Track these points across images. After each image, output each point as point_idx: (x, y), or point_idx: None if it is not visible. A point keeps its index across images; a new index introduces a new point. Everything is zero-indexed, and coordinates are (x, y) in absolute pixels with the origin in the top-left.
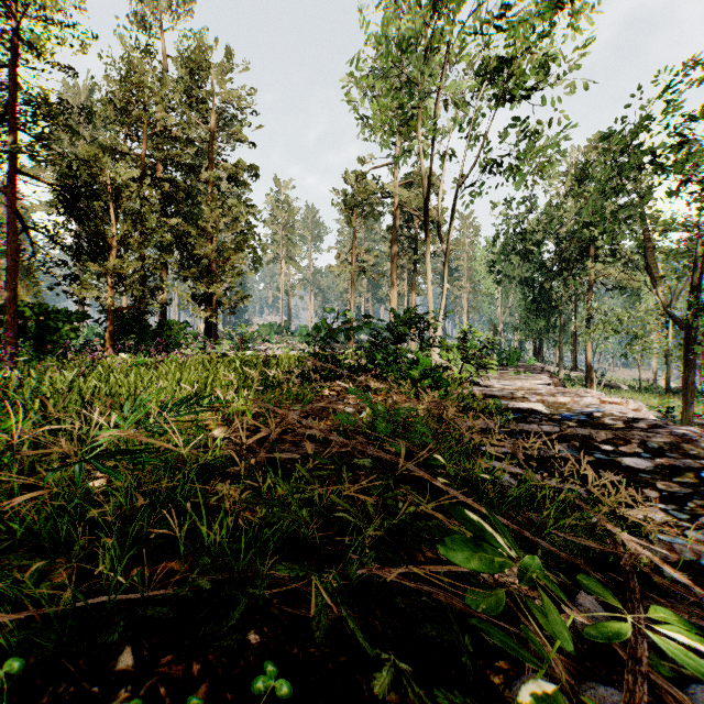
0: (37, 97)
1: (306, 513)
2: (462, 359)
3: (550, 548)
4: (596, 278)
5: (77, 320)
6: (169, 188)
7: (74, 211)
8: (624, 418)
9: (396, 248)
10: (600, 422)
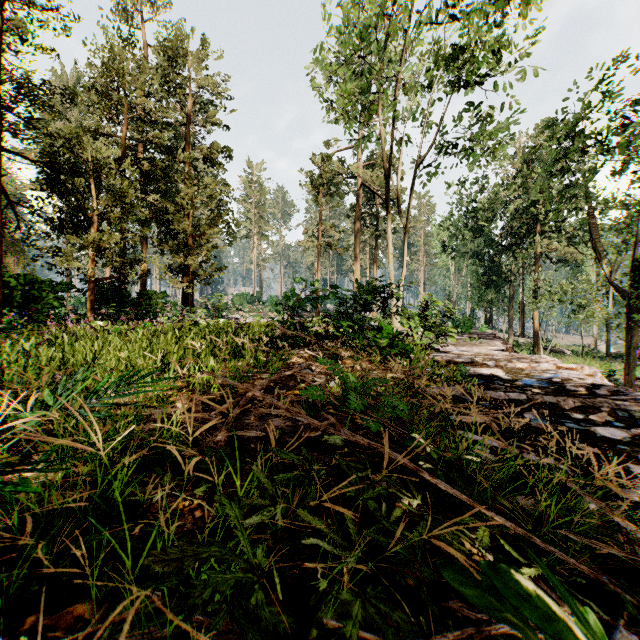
0: (21, 78)
1: (262, 552)
2: (422, 326)
3: (567, 560)
4: (543, 252)
5: (62, 290)
6: (148, 167)
7: (56, 187)
8: (584, 384)
9: (359, 224)
10: (561, 389)
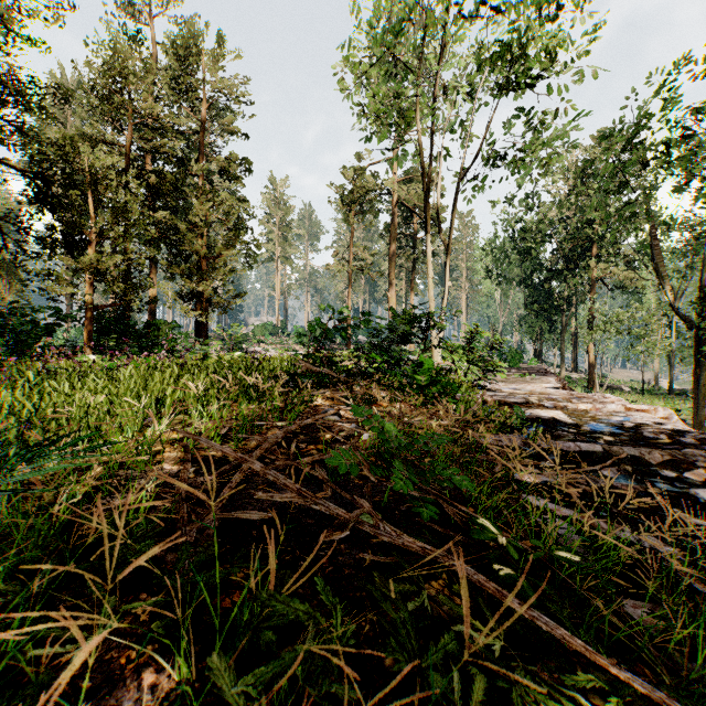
0: (5, 74)
1: None
2: (468, 361)
3: None
4: (599, 278)
5: None
6: (156, 180)
7: (47, 201)
8: (665, 431)
9: (394, 246)
10: (638, 436)
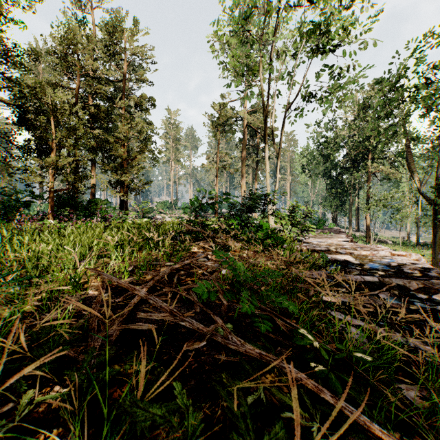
0: None
1: None
2: (291, 224)
3: None
4: (373, 173)
5: None
6: (95, 110)
7: (25, 123)
8: (417, 268)
9: (245, 152)
10: (400, 271)
